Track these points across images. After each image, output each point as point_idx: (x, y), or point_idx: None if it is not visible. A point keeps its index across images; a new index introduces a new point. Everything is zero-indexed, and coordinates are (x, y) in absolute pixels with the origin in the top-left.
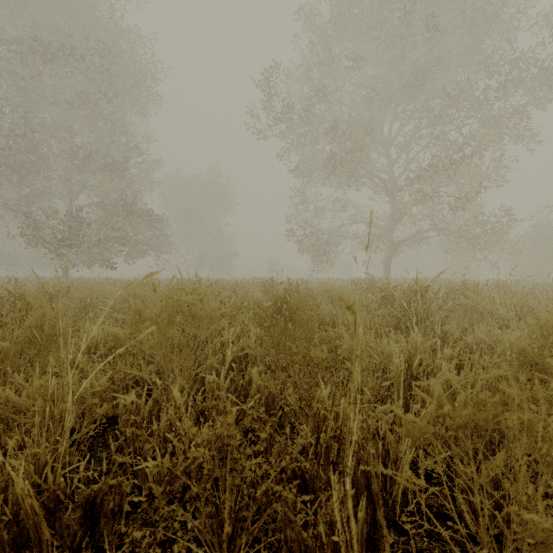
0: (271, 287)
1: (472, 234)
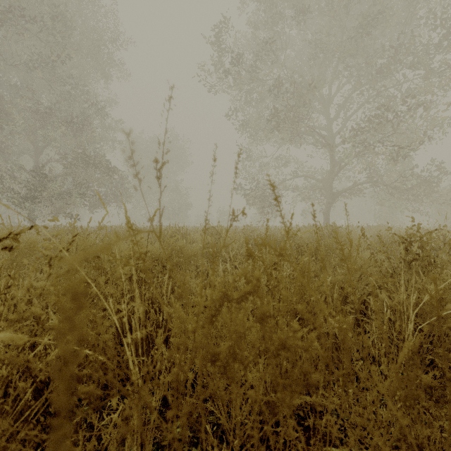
0: (141, 230)
1: (407, 184)
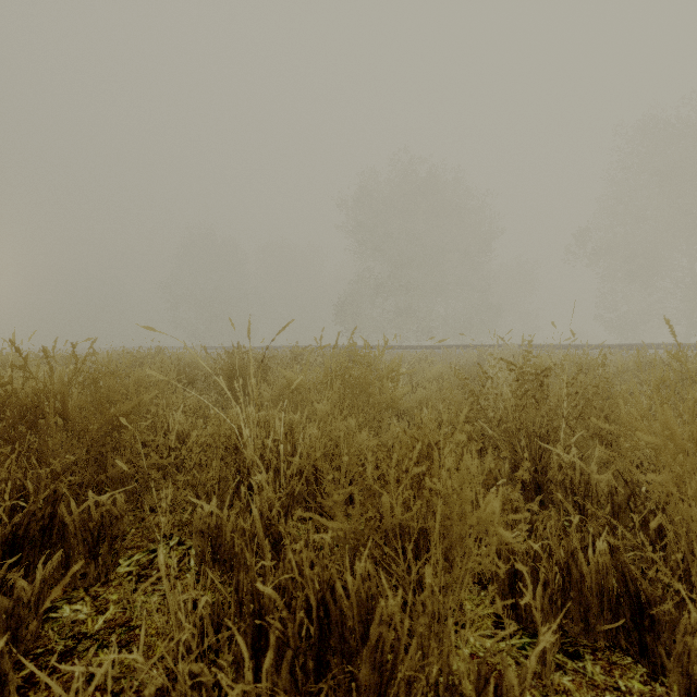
0: None
1: None
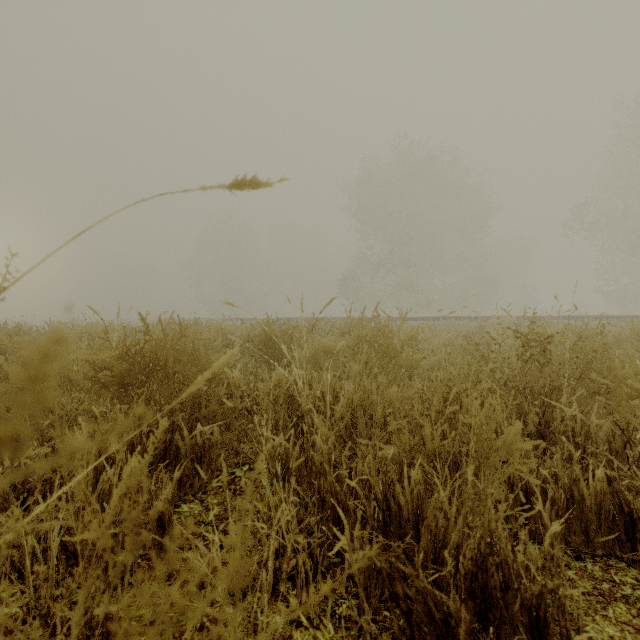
0: None
1: None
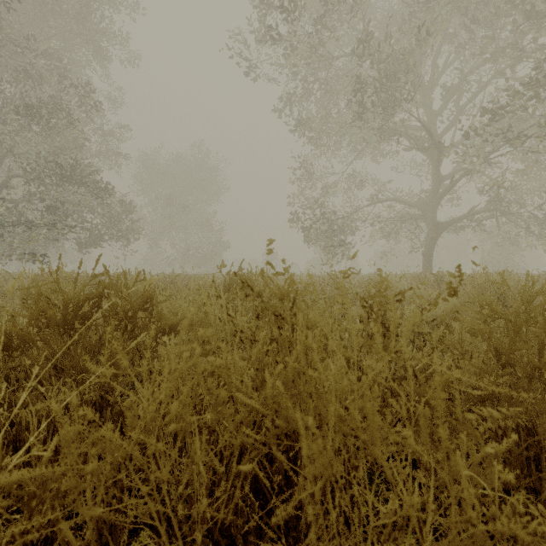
0: None
1: None
